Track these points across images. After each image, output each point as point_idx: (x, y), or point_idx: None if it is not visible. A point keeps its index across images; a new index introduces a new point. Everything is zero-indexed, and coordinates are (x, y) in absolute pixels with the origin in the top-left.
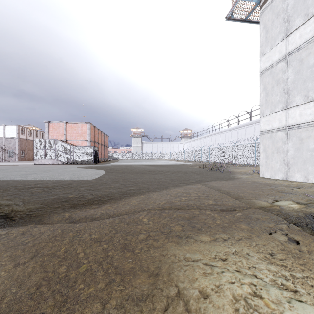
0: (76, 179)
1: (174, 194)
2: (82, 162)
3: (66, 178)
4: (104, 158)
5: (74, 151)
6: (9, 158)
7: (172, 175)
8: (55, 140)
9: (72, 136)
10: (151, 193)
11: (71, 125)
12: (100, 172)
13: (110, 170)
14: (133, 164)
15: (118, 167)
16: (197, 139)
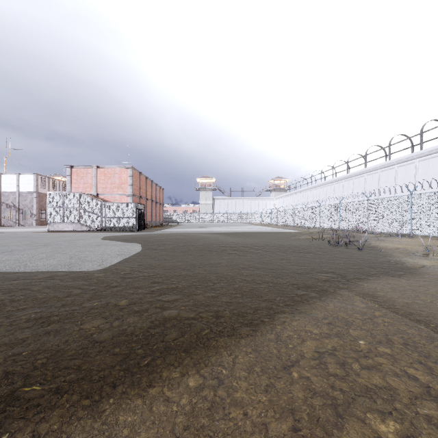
0: (64, 269)
1: (312, 365)
2: (118, 227)
3: (46, 267)
4: (157, 221)
5: (107, 211)
6: (24, 221)
7: (268, 258)
8: (78, 193)
9: (106, 187)
10: (226, 350)
11: (104, 171)
12: (130, 250)
13: (153, 243)
14: (197, 230)
15: (170, 238)
16: (296, 192)
